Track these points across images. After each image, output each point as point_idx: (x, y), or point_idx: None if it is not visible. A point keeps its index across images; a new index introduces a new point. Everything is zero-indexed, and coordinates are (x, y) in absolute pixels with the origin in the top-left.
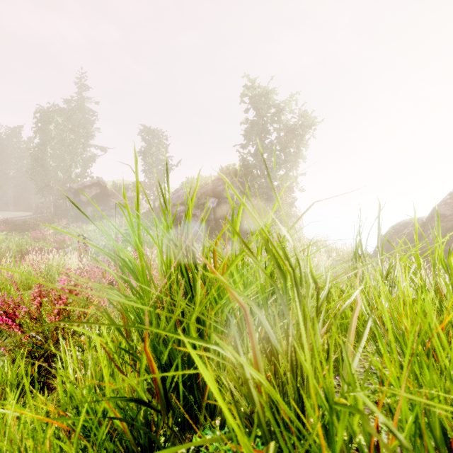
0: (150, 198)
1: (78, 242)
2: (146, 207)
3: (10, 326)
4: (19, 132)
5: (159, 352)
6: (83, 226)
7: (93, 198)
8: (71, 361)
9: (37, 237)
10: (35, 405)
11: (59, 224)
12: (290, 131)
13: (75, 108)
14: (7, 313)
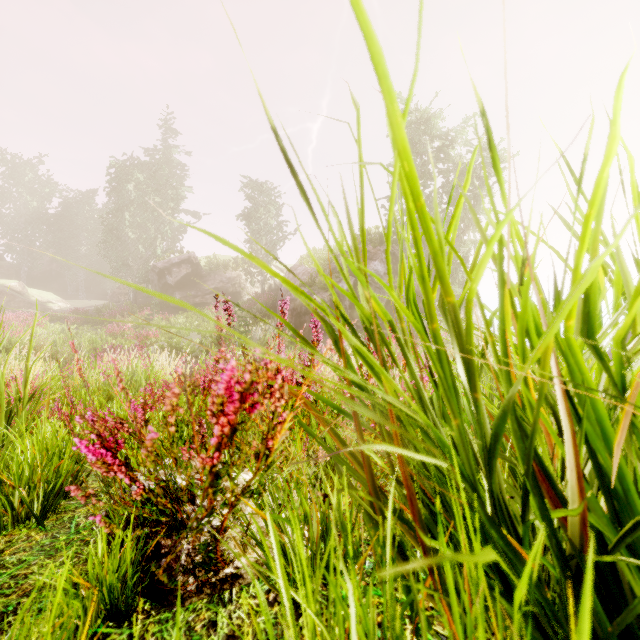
0: (257, 279)
1: (215, 308)
2: (251, 291)
3: (109, 467)
4: (91, 197)
5: (506, 573)
6: (170, 317)
7: (182, 280)
8: (304, 601)
9: (114, 332)
10: (157, 639)
11: (140, 315)
12: (464, 173)
13: (159, 161)
14: (103, 440)
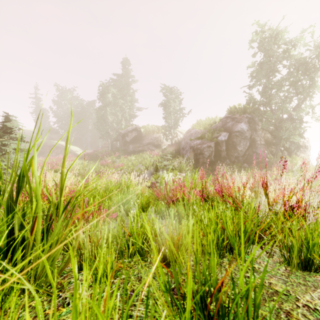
0: (169, 137)
1: None
2: (166, 144)
3: None
4: (93, 103)
5: None
6: (128, 157)
7: (133, 139)
8: None
9: (103, 164)
10: None
11: (114, 156)
12: (302, 64)
13: (122, 82)
14: None
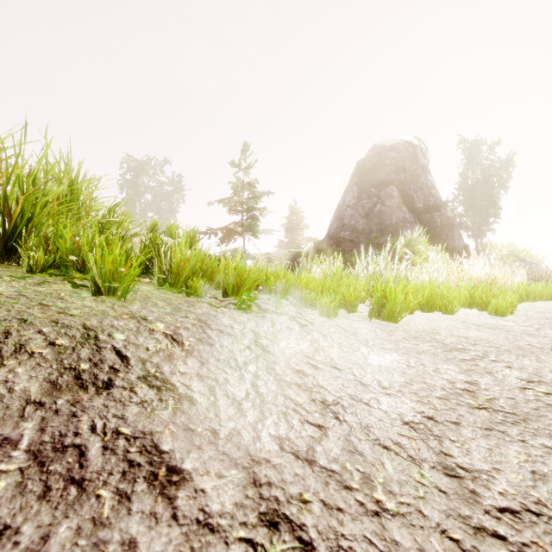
0: None
1: None
2: None
3: None
4: None
5: None
6: None
7: None
8: None
9: None
10: None
11: None
12: (165, 197)
13: None
14: None
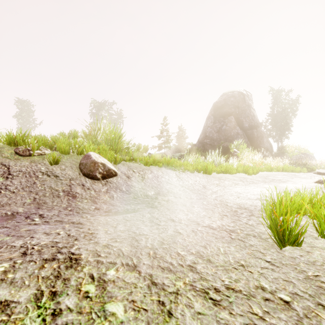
0: None
1: None
2: None
3: None
4: None
5: None
6: None
7: None
8: None
9: None
10: None
11: None
12: (113, 121)
13: None
14: None
